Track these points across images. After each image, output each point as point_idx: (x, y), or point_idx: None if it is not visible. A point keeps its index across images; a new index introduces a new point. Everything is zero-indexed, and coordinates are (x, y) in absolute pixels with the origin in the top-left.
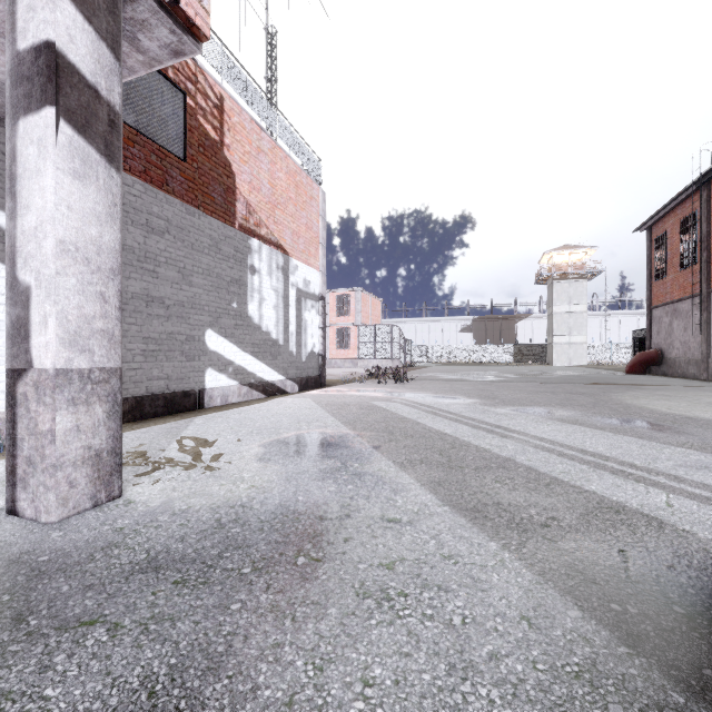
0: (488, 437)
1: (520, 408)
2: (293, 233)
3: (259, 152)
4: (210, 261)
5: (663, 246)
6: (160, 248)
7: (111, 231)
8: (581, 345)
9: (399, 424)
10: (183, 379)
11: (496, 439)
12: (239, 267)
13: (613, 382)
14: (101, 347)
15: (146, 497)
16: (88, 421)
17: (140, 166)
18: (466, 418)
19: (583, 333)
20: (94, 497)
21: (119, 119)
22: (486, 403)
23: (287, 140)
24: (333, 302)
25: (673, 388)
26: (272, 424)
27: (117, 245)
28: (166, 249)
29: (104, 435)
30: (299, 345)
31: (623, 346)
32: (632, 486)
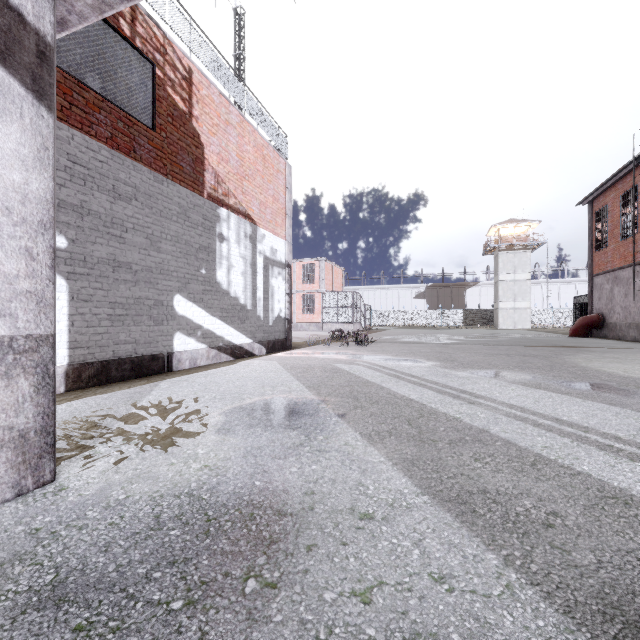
0: (456, 404)
1: (480, 371)
2: (260, 203)
3: (228, 125)
4: (179, 229)
5: (604, 218)
6: (127, 214)
7: (41, 179)
8: (525, 310)
9: (364, 388)
10: (150, 343)
11: (464, 406)
12: (208, 235)
13: (561, 344)
14: (27, 311)
15: (82, 482)
16: (9, 397)
17: (106, 132)
18: (430, 382)
19: (527, 299)
20: (16, 485)
21: (51, 52)
22: (446, 366)
23: (255, 115)
24: (299, 270)
25: (620, 351)
26: (236, 388)
27: (48, 195)
28: (133, 215)
29: (30, 412)
30: (267, 310)
31: (563, 311)
32: (628, 466)
